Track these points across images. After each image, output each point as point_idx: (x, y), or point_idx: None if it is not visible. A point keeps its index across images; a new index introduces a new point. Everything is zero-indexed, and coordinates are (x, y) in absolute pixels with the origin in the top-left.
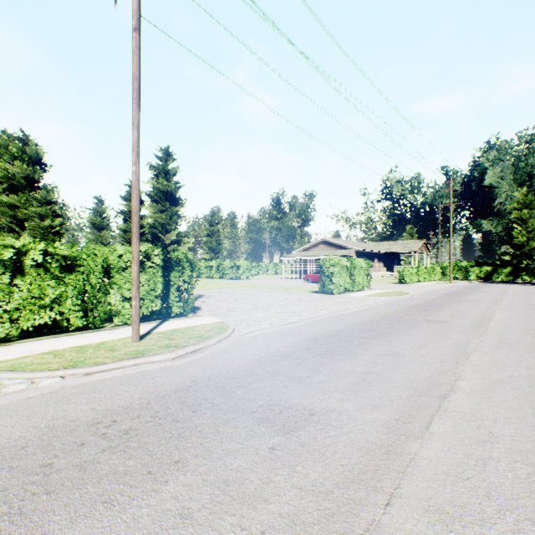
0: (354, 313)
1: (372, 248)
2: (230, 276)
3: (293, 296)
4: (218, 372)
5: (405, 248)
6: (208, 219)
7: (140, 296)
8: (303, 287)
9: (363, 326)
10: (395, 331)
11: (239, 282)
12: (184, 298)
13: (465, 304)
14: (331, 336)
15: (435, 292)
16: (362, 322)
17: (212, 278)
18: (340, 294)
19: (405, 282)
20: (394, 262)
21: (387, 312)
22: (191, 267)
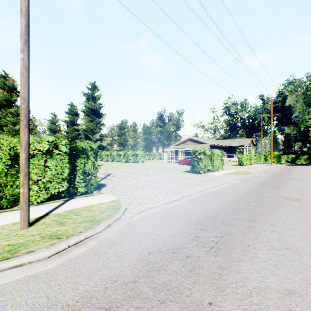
0: (221, 190)
1: (219, 143)
2: (132, 160)
3: (173, 175)
4: (91, 289)
5: (240, 143)
6: (119, 125)
7: (47, 179)
8: (178, 168)
9: (236, 204)
10: (268, 211)
11: (137, 165)
12: (88, 180)
13: (298, 182)
14: (213, 218)
15: (268, 172)
16: (232, 199)
17: (121, 162)
18: (205, 173)
19: (243, 164)
20: (232, 152)
21: (246, 189)
22: (94, 154)
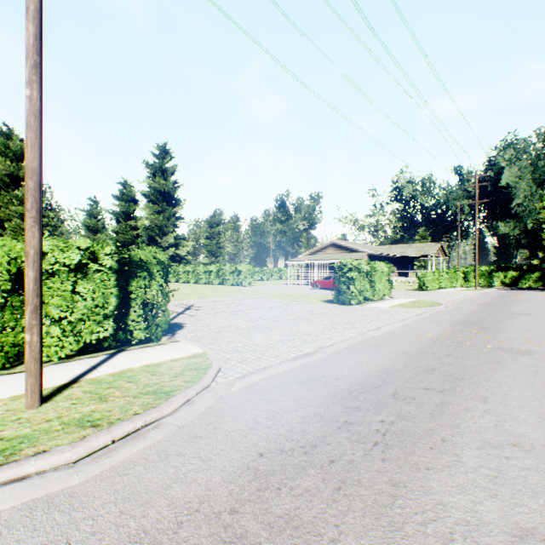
0: (389, 334)
1: (385, 252)
2: (230, 282)
3: (303, 307)
4: (152, 526)
5: (421, 252)
6: (207, 220)
7: (78, 316)
8: (313, 294)
9: (417, 361)
10: (475, 373)
11: (240, 289)
12: (152, 317)
13: (525, 320)
14: (377, 386)
15: (471, 302)
16: (410, 352)
17: (212, 284)
18: (360, 305)
19: (426, 288)
20: (407, 267)
21: (434, 333)
22: (163, 271)
